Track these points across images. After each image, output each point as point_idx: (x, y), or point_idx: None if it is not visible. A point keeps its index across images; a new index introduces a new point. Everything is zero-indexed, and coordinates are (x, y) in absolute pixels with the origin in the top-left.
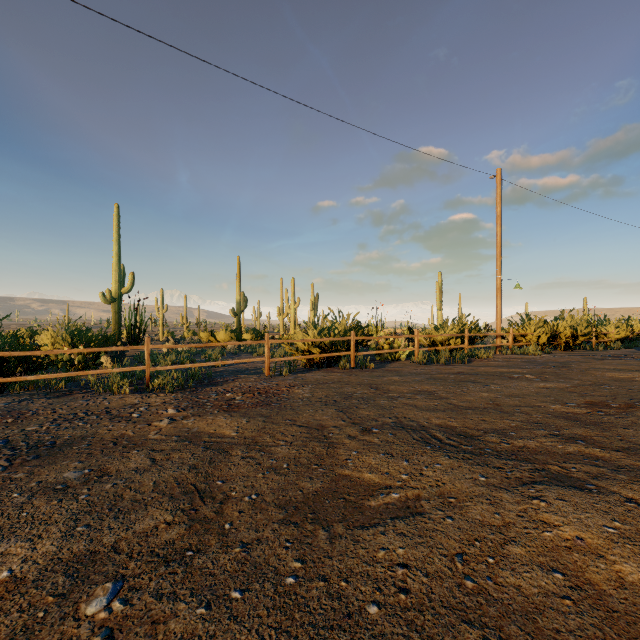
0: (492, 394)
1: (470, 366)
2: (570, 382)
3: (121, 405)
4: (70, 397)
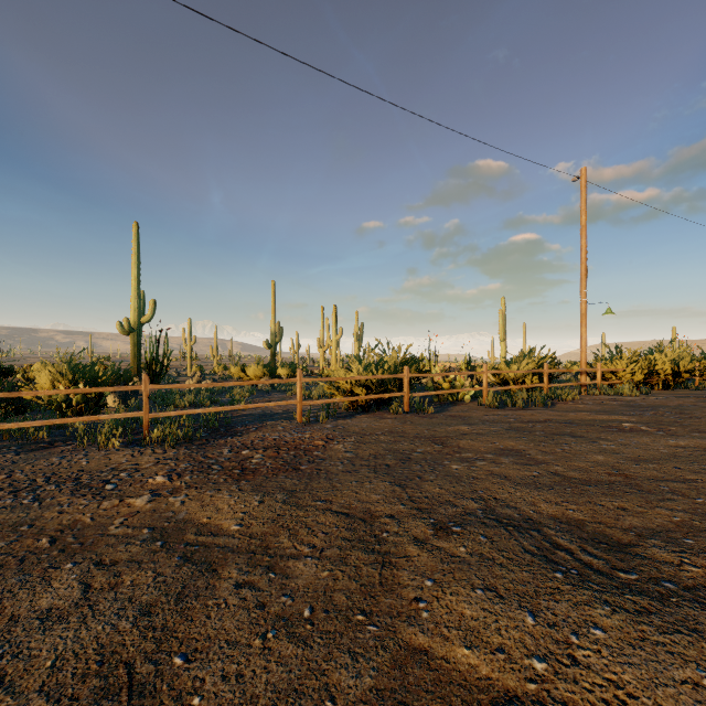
0: (610, 457)
1: (555, 411)
2: None
3: (101, 466)
4: (45, 451)
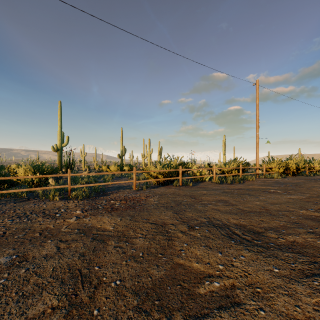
0: (262, 202)
1: (244, 185)
2: (304, 195)
3: (52, 207)
4: (27, 202)
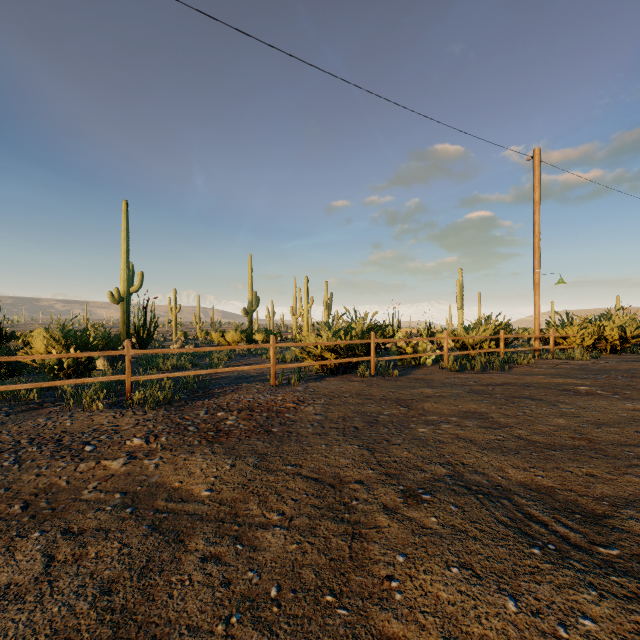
0: (571, 421)
1: (512, 374)
2: None
3: (84, 427)
4: (34, 412)
